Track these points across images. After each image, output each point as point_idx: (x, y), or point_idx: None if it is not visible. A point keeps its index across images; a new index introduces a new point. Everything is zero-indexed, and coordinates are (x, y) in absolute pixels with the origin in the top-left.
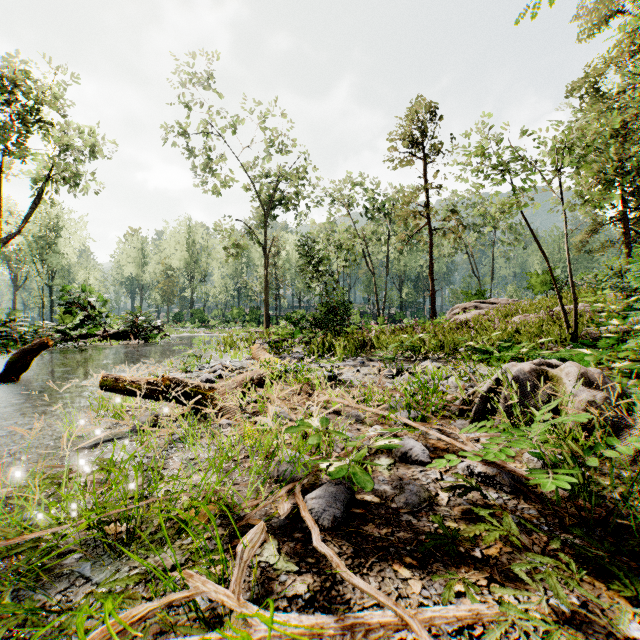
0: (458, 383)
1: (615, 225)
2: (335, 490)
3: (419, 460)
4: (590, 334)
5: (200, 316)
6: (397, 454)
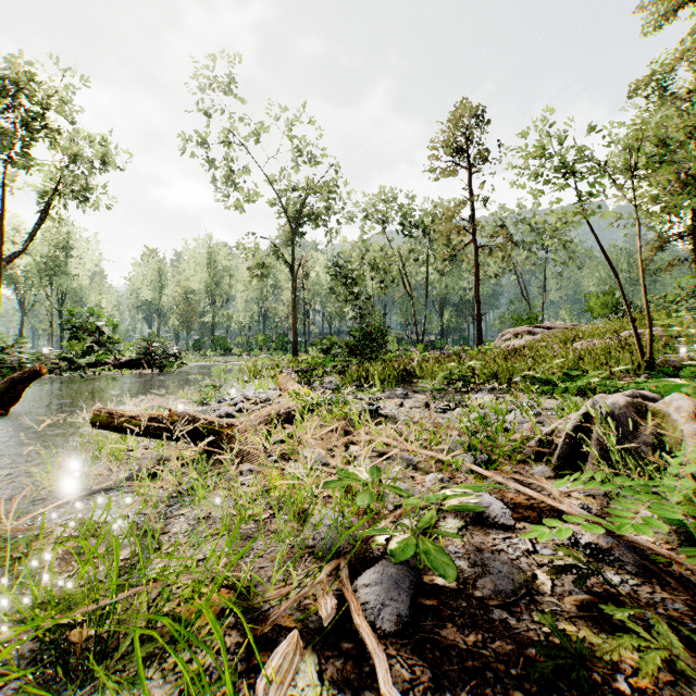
0: (532, 419)
1: (683, 241)
2: (396, 572)
3: (500, 523)
4: (667, 362)
5: (222, 343)
6: (468, 513)
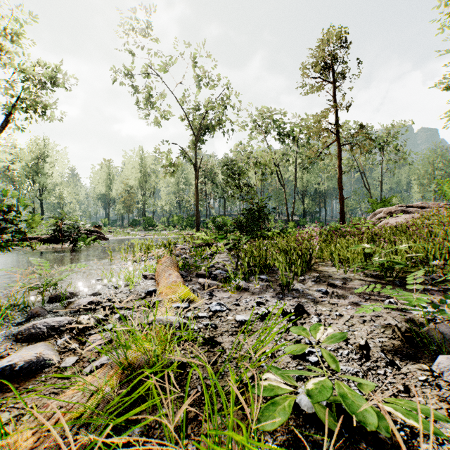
0: None
1: None
2: None
3: None
4: None
5: (150, 222)
6: None
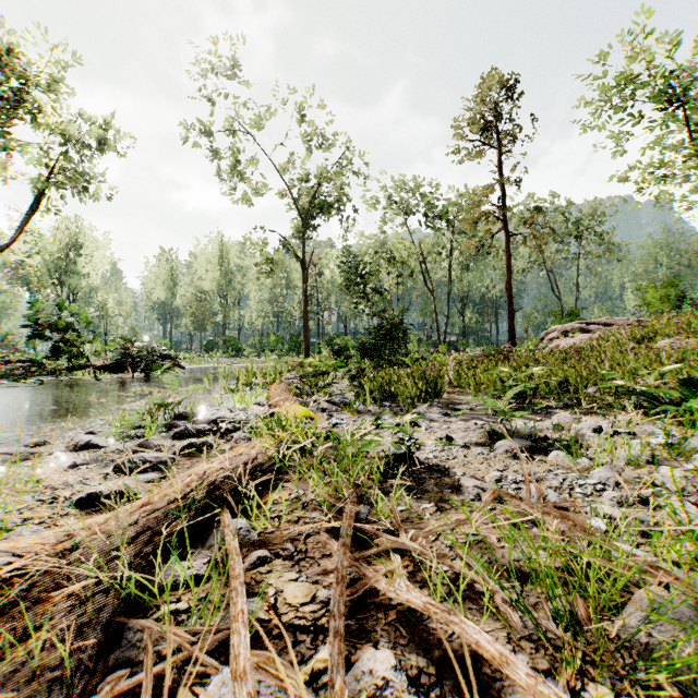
0: None
1: None
2: None
3: None
4: None
5: (234, 344)
6: None
